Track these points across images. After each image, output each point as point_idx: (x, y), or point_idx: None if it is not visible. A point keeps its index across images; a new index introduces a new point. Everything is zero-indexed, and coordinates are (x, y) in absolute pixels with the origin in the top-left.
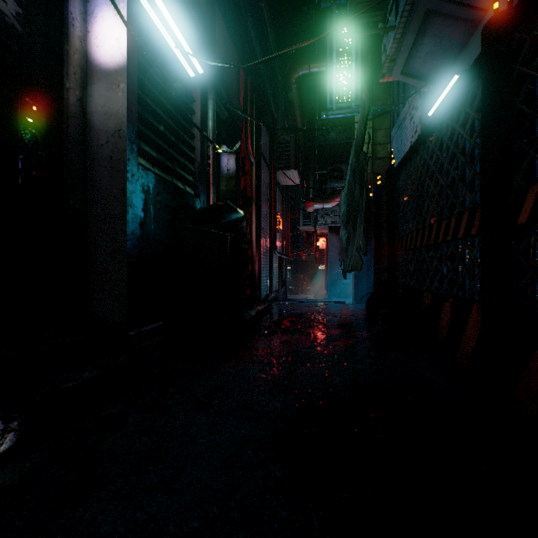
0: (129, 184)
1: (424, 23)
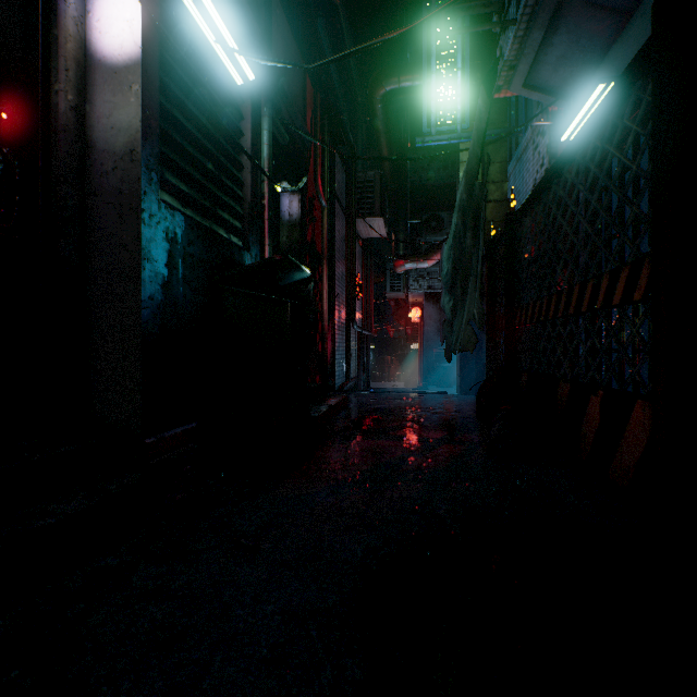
0: (146, 228)
1: (557, 15)
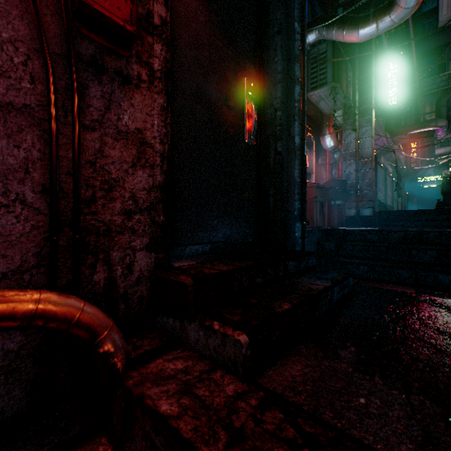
0: None
1: None
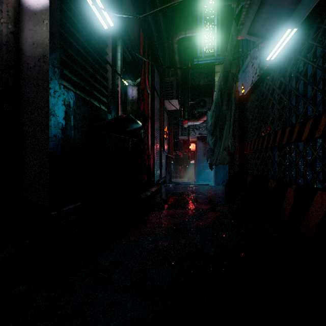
0: (52, 98)
1: None
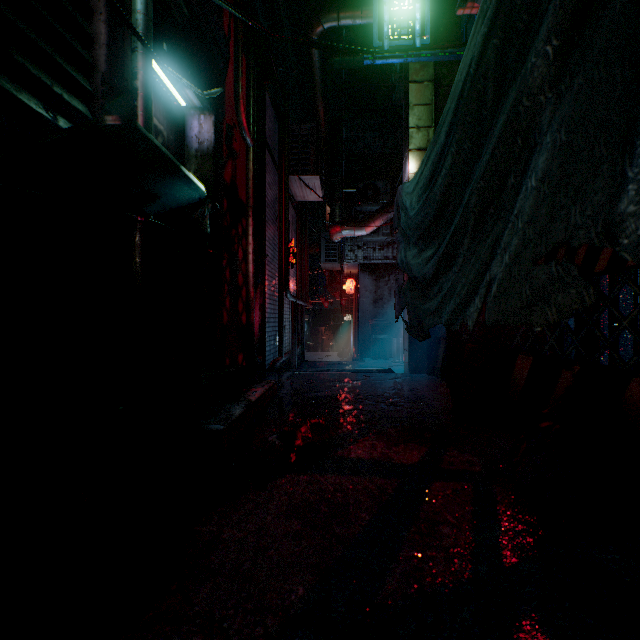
0: None
1: None
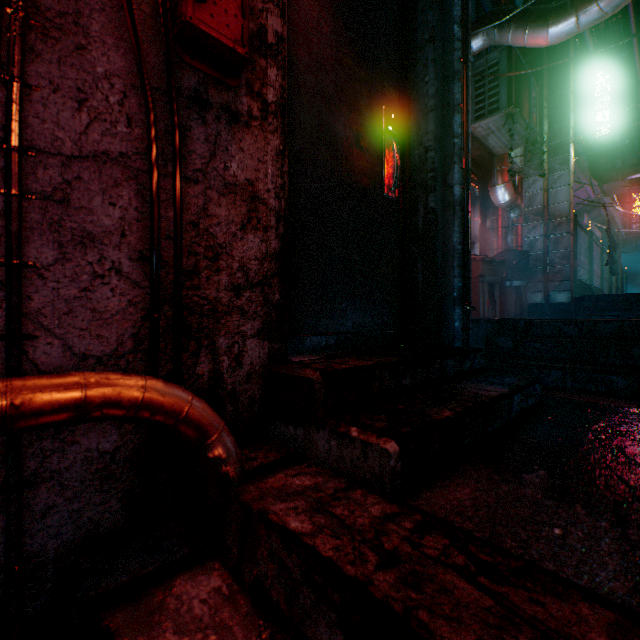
0: None
1: None
